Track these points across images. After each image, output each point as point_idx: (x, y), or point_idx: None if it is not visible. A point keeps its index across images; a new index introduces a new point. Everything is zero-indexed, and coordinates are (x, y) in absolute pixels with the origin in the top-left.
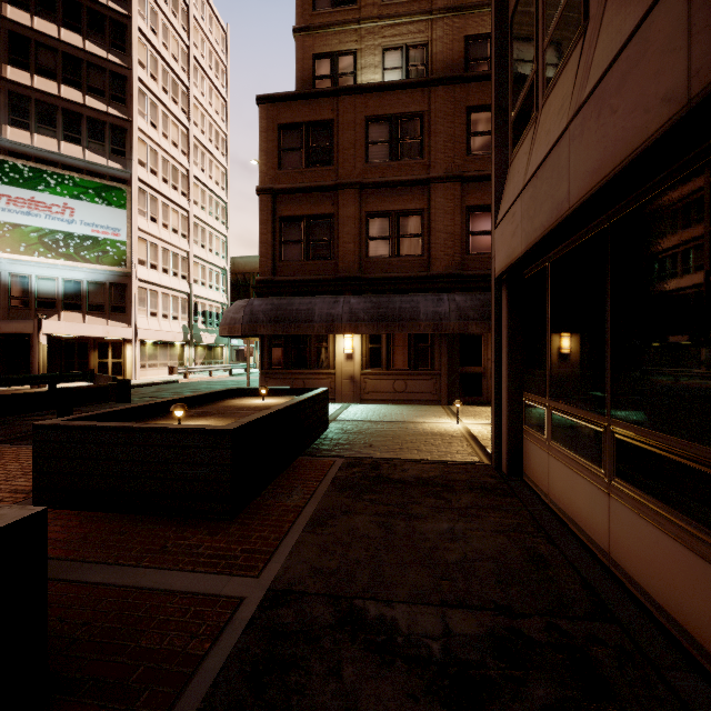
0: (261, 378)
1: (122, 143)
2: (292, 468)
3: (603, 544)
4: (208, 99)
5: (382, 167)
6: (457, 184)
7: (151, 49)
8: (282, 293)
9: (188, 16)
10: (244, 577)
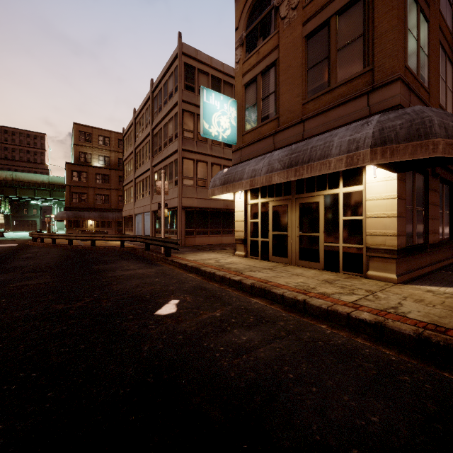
0: (66, 230)
1: None
2: None
3: None
4: None
5: (100, 184)
6: (117, 190)
7: None
8: (73, 210)
9: None
10: None
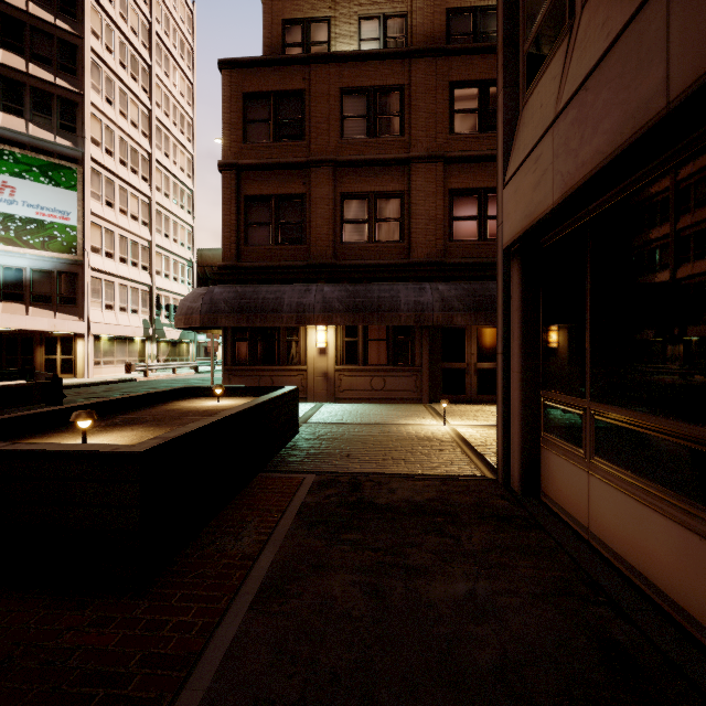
0: (224, 375)
1: (73, 119)
2: (248, 491)
3: None
4: (172, 79)
5: (359, 144)
6: (439, 165)
7: (107, 19)
8: (248, 281)
9: None
10: None
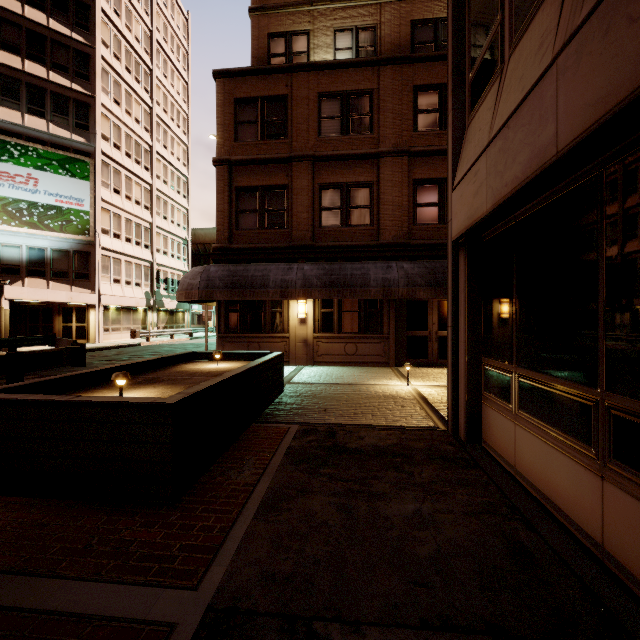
0: (218, 341)
1: (86, 118)
2: (245, 437)
3: (594, 533)
4: (170, 80)
5: (334, 141)
6: (404, 159)
7: (114, 30)
8: (238, 260)
9: (150, 1)
10: (180, 589)
